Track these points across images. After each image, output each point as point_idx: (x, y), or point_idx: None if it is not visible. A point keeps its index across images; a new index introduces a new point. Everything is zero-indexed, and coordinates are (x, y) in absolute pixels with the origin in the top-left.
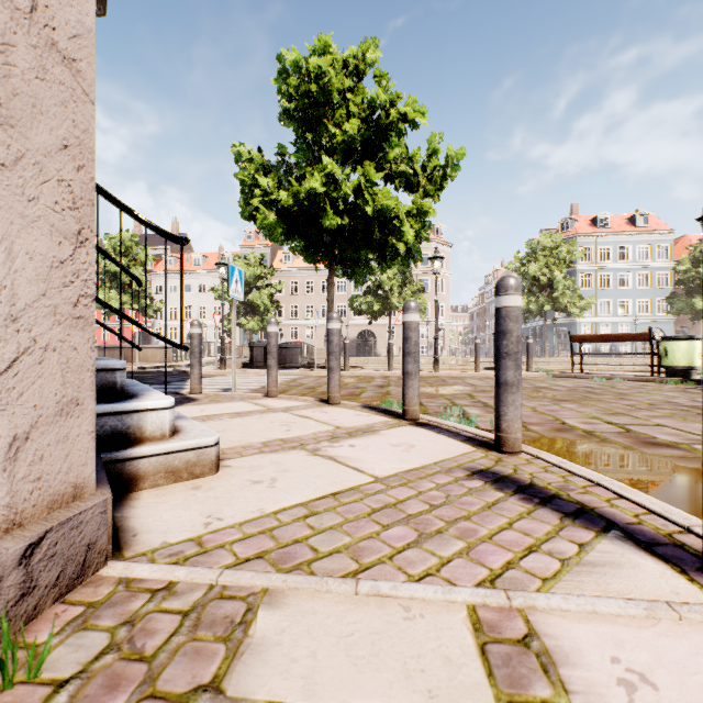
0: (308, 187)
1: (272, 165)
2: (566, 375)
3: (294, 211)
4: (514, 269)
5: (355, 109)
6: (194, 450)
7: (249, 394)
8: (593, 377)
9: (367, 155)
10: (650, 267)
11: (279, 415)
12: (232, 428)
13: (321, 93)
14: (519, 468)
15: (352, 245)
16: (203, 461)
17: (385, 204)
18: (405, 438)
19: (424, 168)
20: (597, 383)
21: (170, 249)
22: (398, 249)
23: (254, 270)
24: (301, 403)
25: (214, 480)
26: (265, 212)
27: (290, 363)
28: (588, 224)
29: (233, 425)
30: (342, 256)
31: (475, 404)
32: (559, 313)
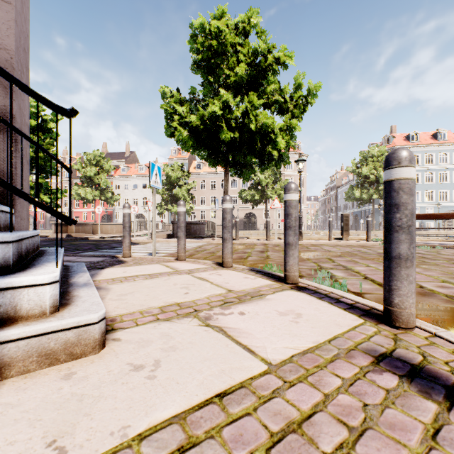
0: (210, 111)
1: (187, 100)
2: None
3: (201, 129)
4: (351, 171)
5: (243, 58)
6: (74, 329)
7: (165, 258)
8: (418, 245)
9: (251, 89)
10: (448, 168)
11: (182, 277)
12: (140, 290)
13: (219, 46)
14: (425, 352)
15: (240, 152)
16: (85, 340)
17: (264, 122)
18: (291, 305)
19: (291, 98)
20: (424, 250)
21: (125, 162)
22: (272, 156)
23: (177, 174)
24: (202, 266)
25: (93, 363)
26: (180, 130)
27: (199, 234)
28: (403, 139)
29: (142, 287)
30: (234, 161)
31: (337, 267)
32: (382, 201)
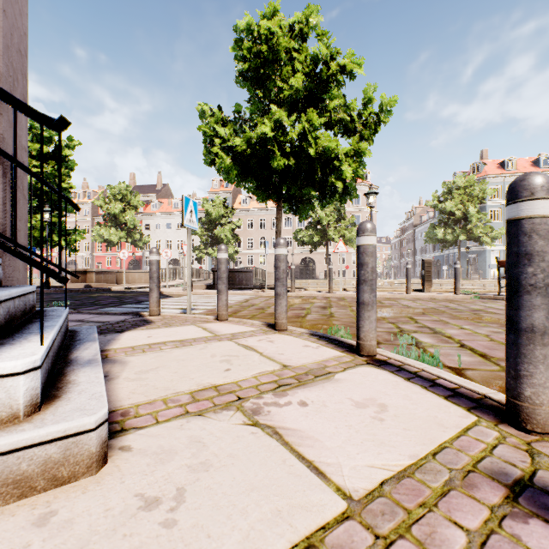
0: (258, 132)
1: (230, 120)
2: (493, 297)
3: (247, 155)
4: (432, 206)
5: (299, 67)
6: (59, 441)
7: (202, 317)
8: None
9: (310, 106)
10: None
11: (223, 345)
12: (166, 365)
13: (270, 53)
14: None
15: (296, 184)
16: (75, 456)
17: (326, 146)
18: (370, 390)
19: (360, 116)
20: None
21: (156, 196)
22: (336, 188)
23: (218, 211)
24: (248, 328)
25: (86, 492)
26: (222, 157)
27: (245, 284)
28: (496, 167)
29: (170, 360)
30: (288, 195)
31: (422, 330)
32: (470, 242)
